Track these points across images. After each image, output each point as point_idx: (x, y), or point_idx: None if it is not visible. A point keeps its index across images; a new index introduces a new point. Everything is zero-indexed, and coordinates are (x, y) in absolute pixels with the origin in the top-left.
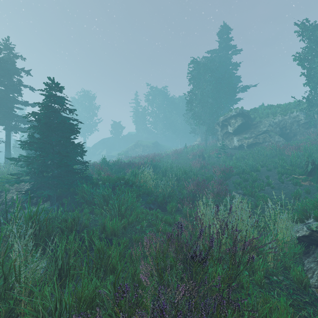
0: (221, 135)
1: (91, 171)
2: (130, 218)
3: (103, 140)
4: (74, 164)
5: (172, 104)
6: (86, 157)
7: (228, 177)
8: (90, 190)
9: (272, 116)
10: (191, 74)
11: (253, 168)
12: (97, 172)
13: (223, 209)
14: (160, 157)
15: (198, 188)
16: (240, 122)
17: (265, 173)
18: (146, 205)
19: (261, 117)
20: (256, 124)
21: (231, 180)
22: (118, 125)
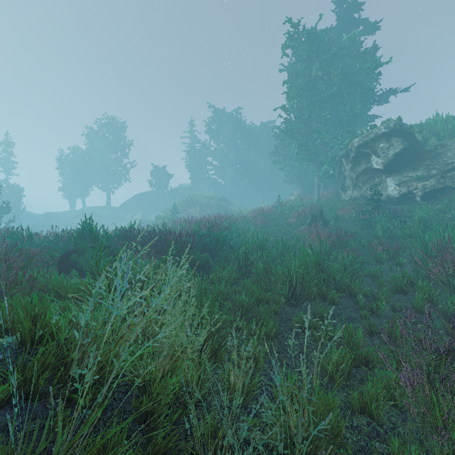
0: (351, 178)
1: None
2: None
3: (137, 197)
4: None
5: (250, 136)
6: (108, 224)
7: None
8: None
9: None
10: (289, 65)
11: None
12: None
13: None
14: (230, 221)
15: None
16: (399, 147)
17: None
18: None
19: (441, 136)
20: (433, 150)
21: None
22: (162, 172)
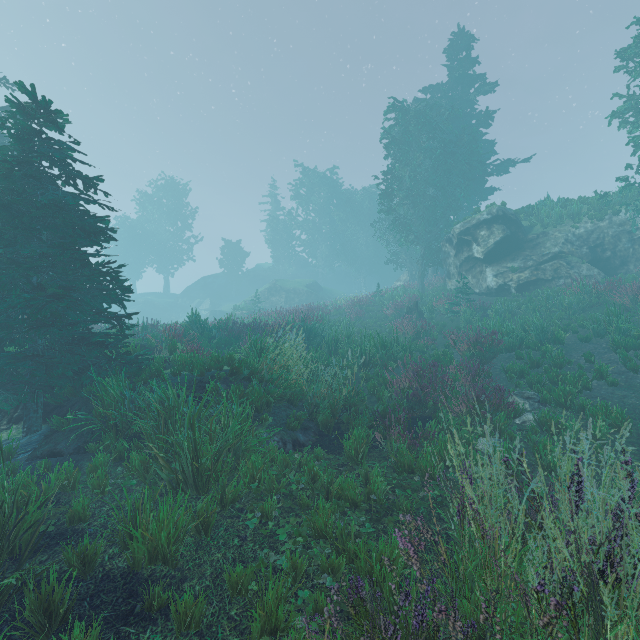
0: (456, 266)
1: (154, 342)
2: (229, 487)
3: (203, 281)
4: (92, 320)
5: (348, 204)
6: (168, 316)
7: (487, 357)
8: (125, 392)
9: (569, 221)
10: (390, 135)
11: (544, 334)
12: (169, 343)
13: (507, 449)
14: (322, 313)
15: (422, 385)
16: (499, 236)
17: (577, 347)
18: (285, 434)
19: (545, 223)
20: (535, 239)
21: (496, 364)
22: (235, 248)
